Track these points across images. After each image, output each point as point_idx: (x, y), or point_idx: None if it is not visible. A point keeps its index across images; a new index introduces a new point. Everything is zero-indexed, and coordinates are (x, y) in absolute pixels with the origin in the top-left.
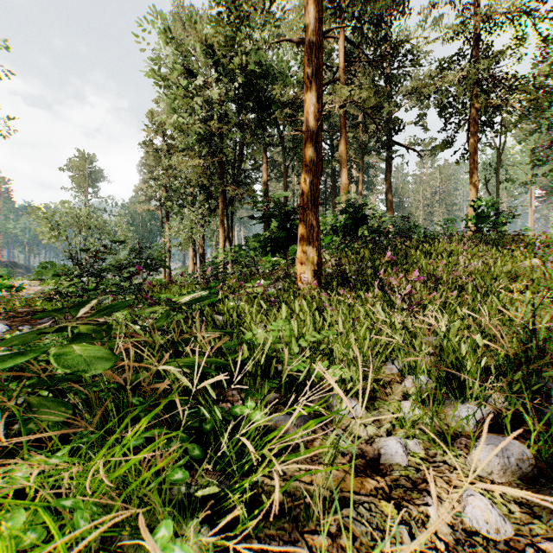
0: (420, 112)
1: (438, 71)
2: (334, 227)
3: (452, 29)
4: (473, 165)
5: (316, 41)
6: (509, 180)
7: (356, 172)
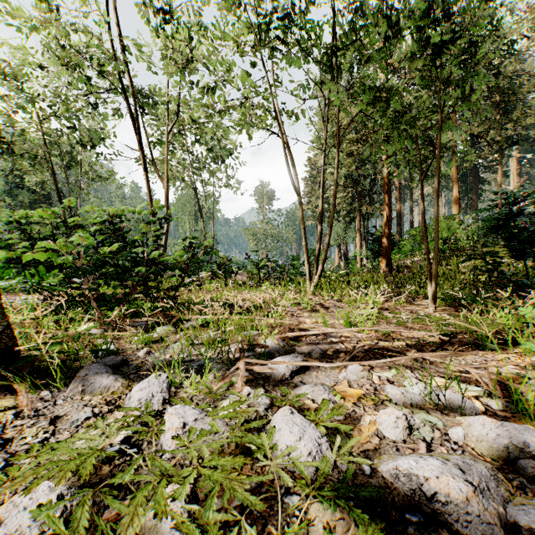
0: None
1: None
2: None
3: None
4: None
5: (387, 180)
6: None
7: (515, 153)
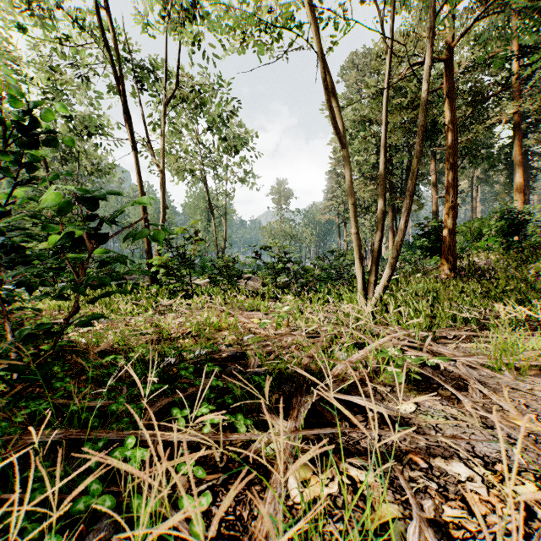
0: None
1: None
2: None
3: None
4: None
5: (452, 151)
6: None
7: None
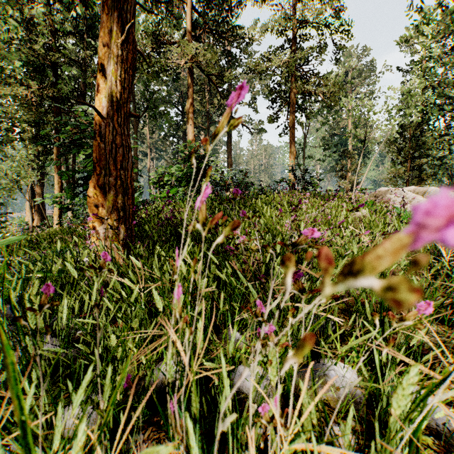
0: (252, 96)
1: (268, 54)
2: (180, 178)
3: (278, 22)
4: (292, 138)
5: None
6: (310, 157)
7: None
